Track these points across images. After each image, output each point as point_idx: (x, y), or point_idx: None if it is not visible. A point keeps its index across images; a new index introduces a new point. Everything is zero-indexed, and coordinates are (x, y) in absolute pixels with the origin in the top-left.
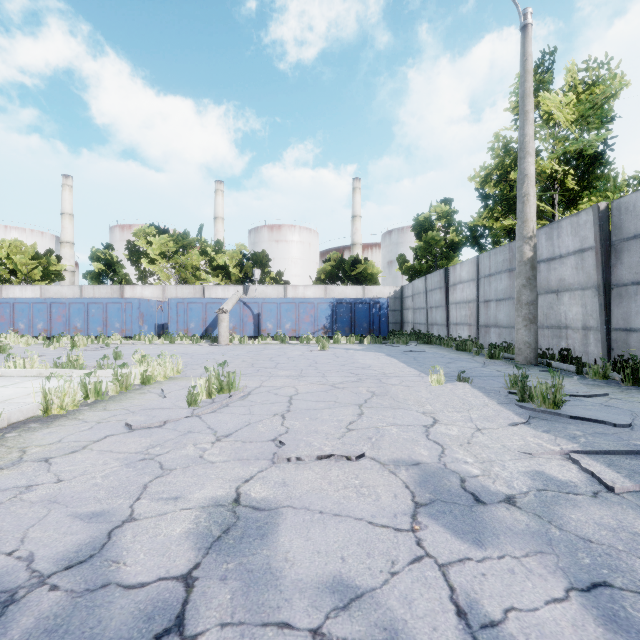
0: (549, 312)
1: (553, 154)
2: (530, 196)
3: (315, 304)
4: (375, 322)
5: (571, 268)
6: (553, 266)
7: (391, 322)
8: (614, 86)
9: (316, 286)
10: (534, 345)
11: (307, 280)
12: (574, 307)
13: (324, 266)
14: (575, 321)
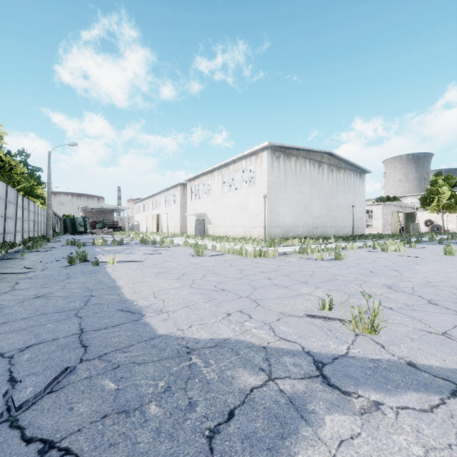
0: None
1: None
2: None
3: None
4: None
5: None
6: None
7: None
8: None
9: None
10: None
11: None
12: None
13: None
14: None
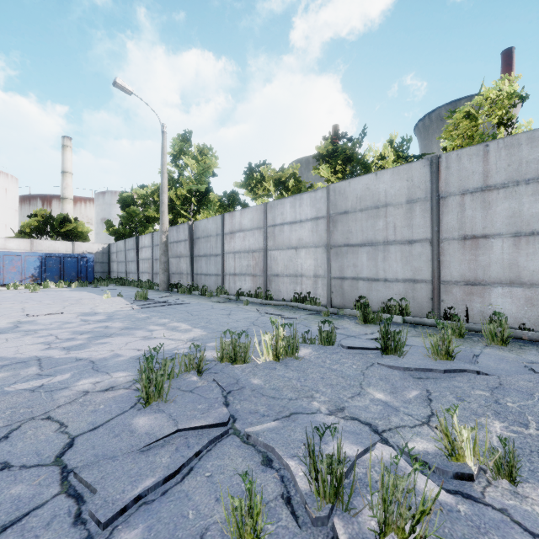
0: (178, 266)
1: (186, 188)
2: (165, 212)
3: (23, 257)
4: (83, 271)
5: (183, 247)
6: (178, 245)
7: (100, 271)
8: (213, 162)
9: (21, 239)
10: (167, 282)
11: (2, 227)
12: (184, 264)
13: (30, 221)
14: (185, 271)
